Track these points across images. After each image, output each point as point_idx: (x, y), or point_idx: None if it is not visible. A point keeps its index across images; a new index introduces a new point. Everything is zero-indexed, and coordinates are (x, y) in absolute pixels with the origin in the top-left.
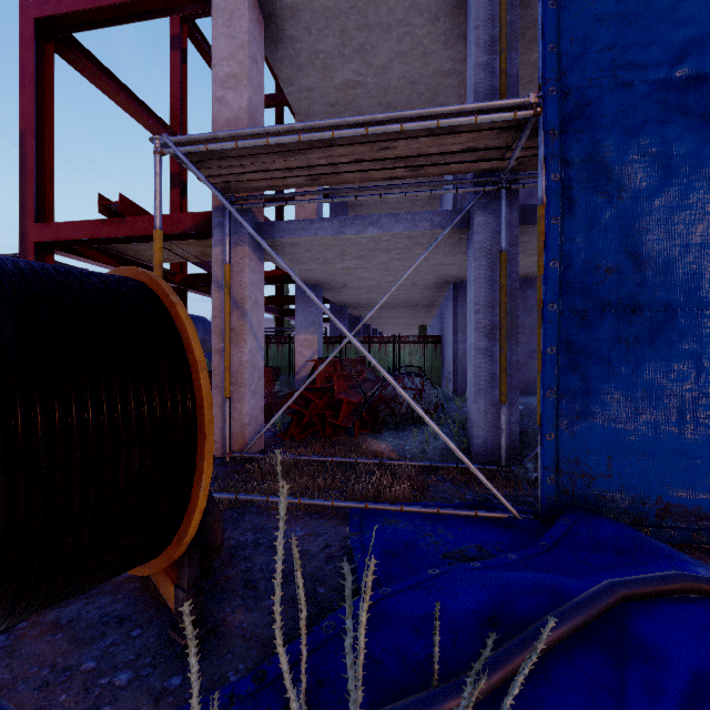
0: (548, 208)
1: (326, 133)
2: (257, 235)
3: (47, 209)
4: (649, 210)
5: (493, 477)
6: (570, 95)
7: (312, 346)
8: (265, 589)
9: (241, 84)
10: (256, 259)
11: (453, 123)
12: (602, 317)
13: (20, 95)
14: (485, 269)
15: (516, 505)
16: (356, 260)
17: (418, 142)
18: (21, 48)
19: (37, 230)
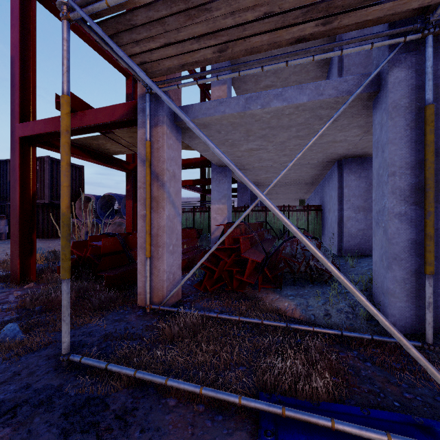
0: None
1: None
2: (155, 85)
3: (31, 114)
4: None
5: None
6: None
7: (223, 213)
8: None
9: None
10: (174, 138)
11: None
12: None
13: (11, 31)
14: (402, 128)
15: None
16: (259, 140)
17: None
18: None
19: (21, 128)
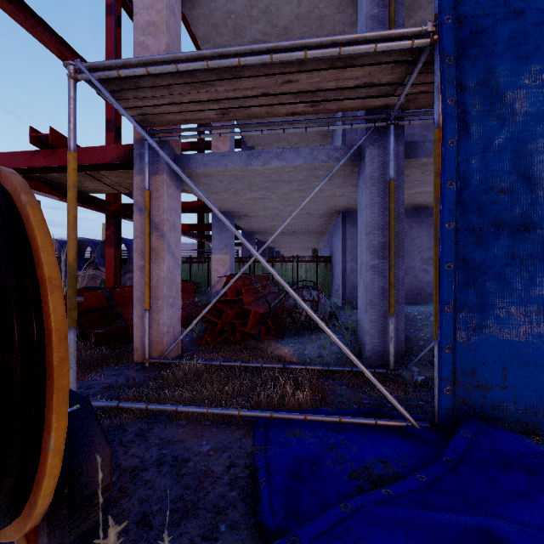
0: (445, 130)
1: (233, 60)
2: (167, 156)
3: None
4: (541, 132)
5: (384, 380)
6: (466, 23)
7: (225, 264)
8: (161, 527)
9: (159, 31)
10: (174, 187)
11: (353, 51)
12: (497, 235)
13: None
14: (375, 196)
15: (409, 409)
16: (262, 190)
17: (319, 75)
18: None
19: None
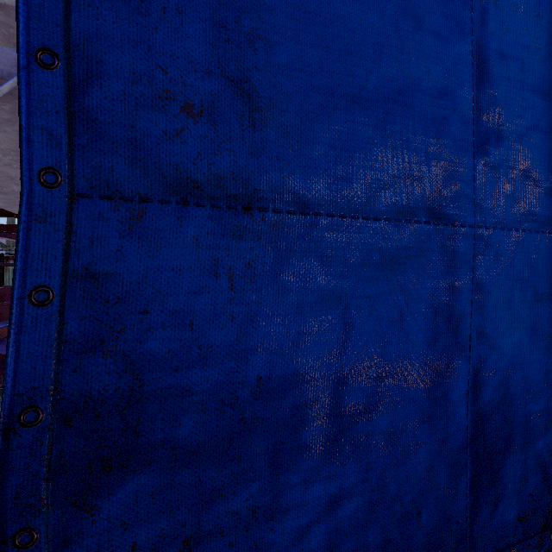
0: None
1: None
2: None
3: None
4: (273, 2)
5: None
6: None
7: None
8: None
9: None
10: None
11: None
12: (180, 217)
13: None
14: None
15: None
16: None
17: None
18: None
19: None
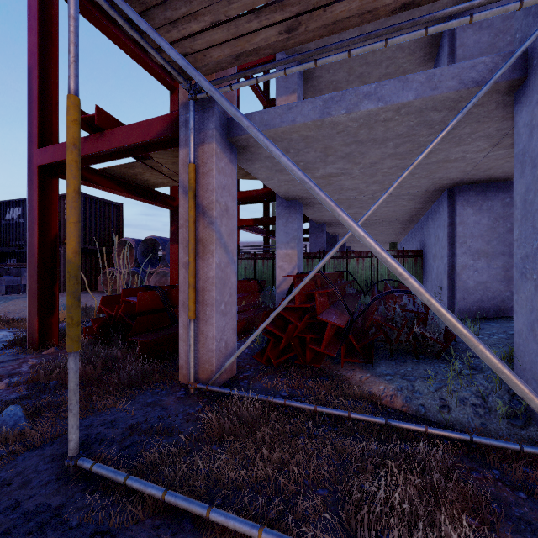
0: None
1: None
2: (191, 67)
3: (52, 137)
4: None
5: None
6: None
7: (292, 260)
8: None
9: None
10: (227, 160)
11: None
12: None
13: (28, 35)
14: None
15: None
16: (340, 161)
17: None
18: None
19: (39, 154)
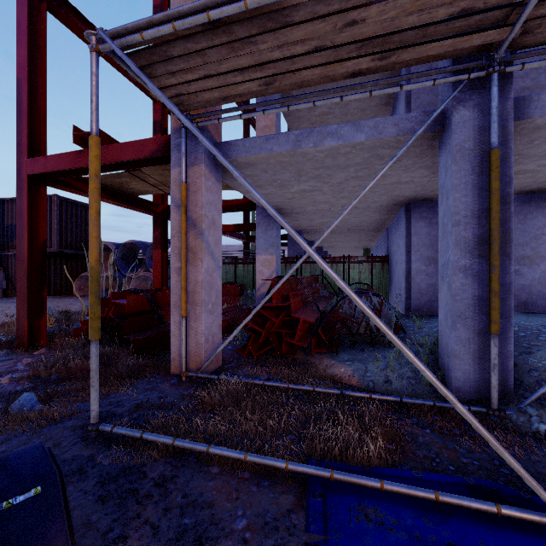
0: None
1: None
2: (196, 130)
3: (41, 147)
4: None
5: (486, 426)
6: None
7: (271, 266)
8: None
9: None
10: (213, 179)
11: None
12: None
13: (17, 48)
14: (467, 173)
15: (541, 483)
16: (312, 180)
17: (395, 6)
18: (18, 6)
19: (29, 164)
